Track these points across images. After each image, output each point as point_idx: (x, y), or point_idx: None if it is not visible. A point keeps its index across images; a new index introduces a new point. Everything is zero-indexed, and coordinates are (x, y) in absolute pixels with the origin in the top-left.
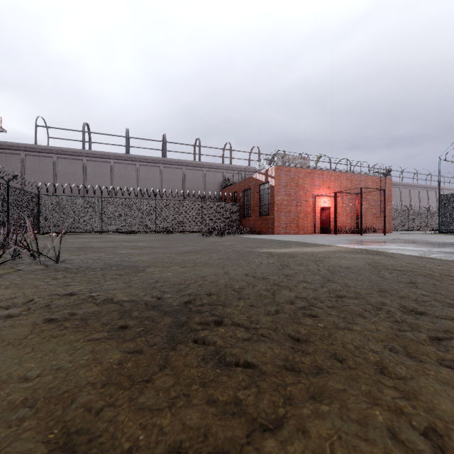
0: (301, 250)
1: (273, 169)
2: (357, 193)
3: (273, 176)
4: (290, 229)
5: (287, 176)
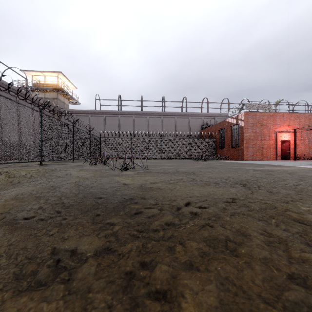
0: (273, 168)
1: (242, 115)
2: None
3: (242, 120)
4: (256, 156)
5: (253, 119)
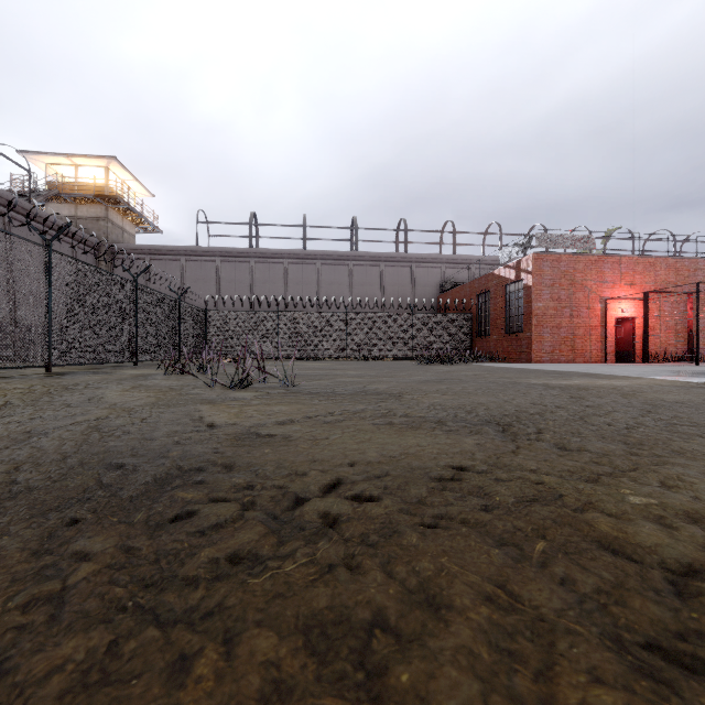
0: (591, 382)
1: (530, 260)
2: (689, 292)
3: (530, 271)
4: (559, 354)
5: (554, 270)
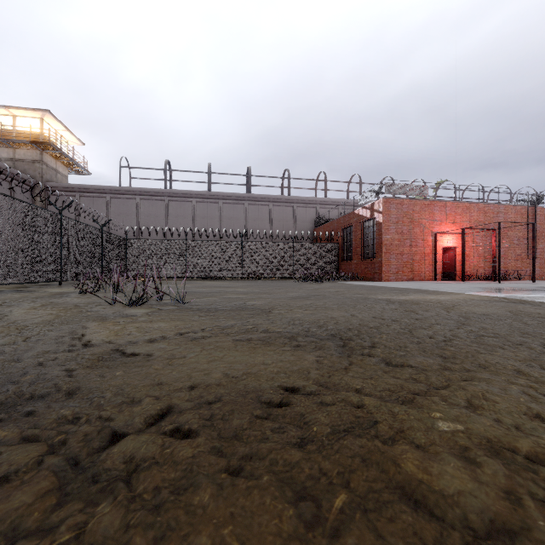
0: (423, 297)
1: (381, 203)
2: (493, 228)
3: (381, 211)
4: (402, 275)
5: (399, 211)
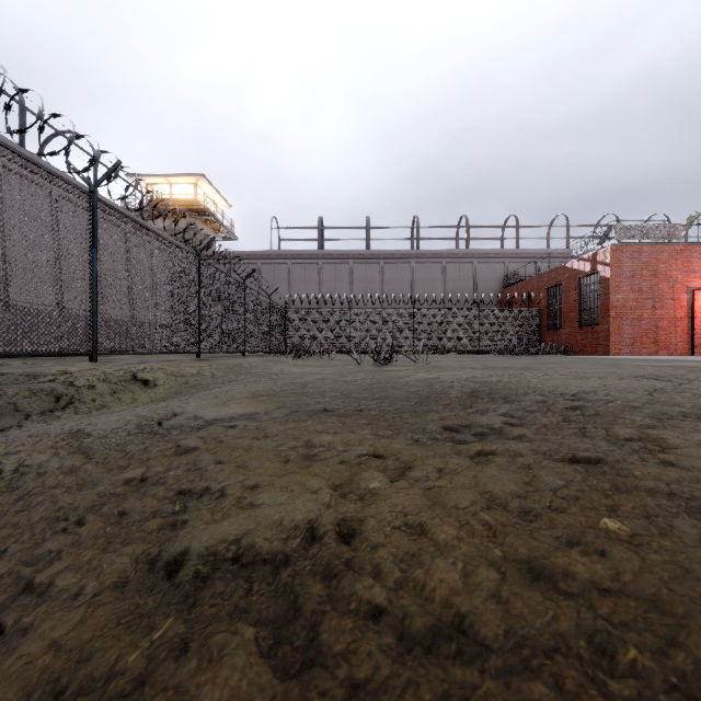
0: (695, 364)
1: (607, 252)
2: None
3: (607, 263)
4: (640, 347)
5: (635, 261)
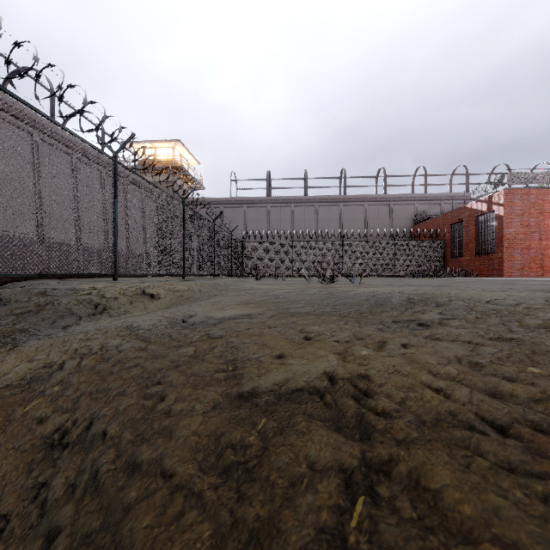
0: None
1: (501, 195)
2: None
3: (501, 204)
4: (529, 271)
5: (524, 202)
